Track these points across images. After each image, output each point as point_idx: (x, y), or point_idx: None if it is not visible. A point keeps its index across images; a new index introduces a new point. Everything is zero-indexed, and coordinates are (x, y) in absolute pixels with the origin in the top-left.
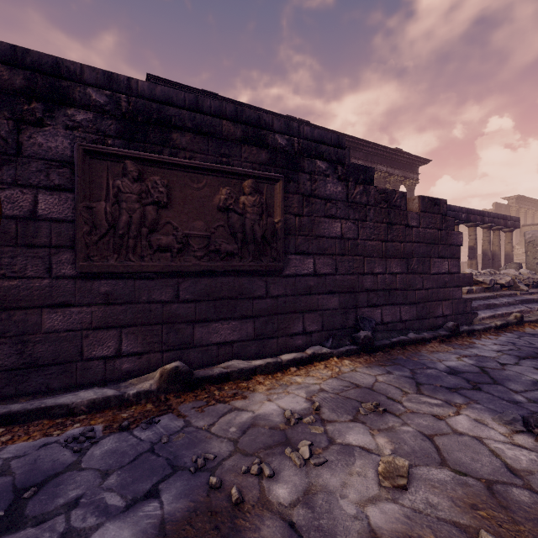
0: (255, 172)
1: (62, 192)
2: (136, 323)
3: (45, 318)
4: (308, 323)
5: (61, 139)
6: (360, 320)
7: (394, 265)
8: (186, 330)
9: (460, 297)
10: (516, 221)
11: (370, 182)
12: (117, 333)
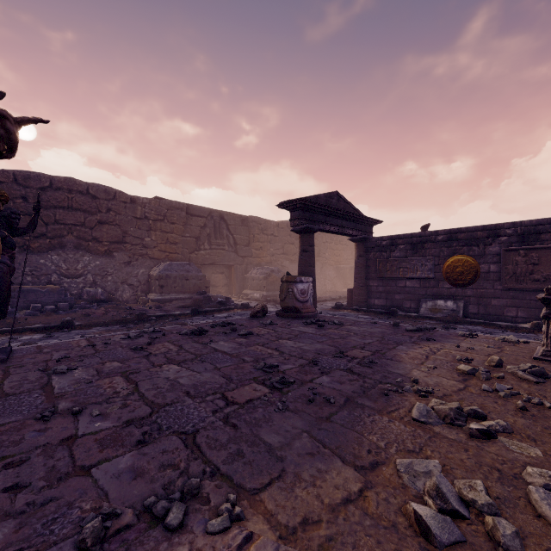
0: None
1: (497, 264)
2: (524, 307)
3: (492, 301)
4: None
5: (497, 247)
6: None
7: None
8: None
9: None
10: None
11: None
12: (516, 309)
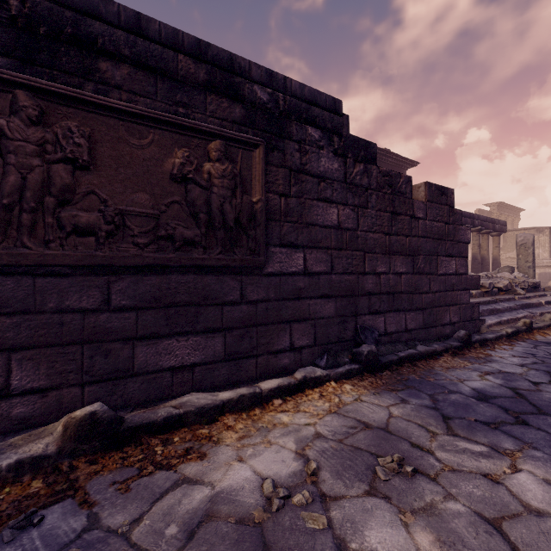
0: (226, 131)
1: None
2: (37, 343)
3: None
4: (297, 336)
5: None
6: (360, 331)
7: (399, 263)
8: (121, 352)
9: (467, 301)
10: (503, 225)
11: (372, 161)
12: (2, 360)
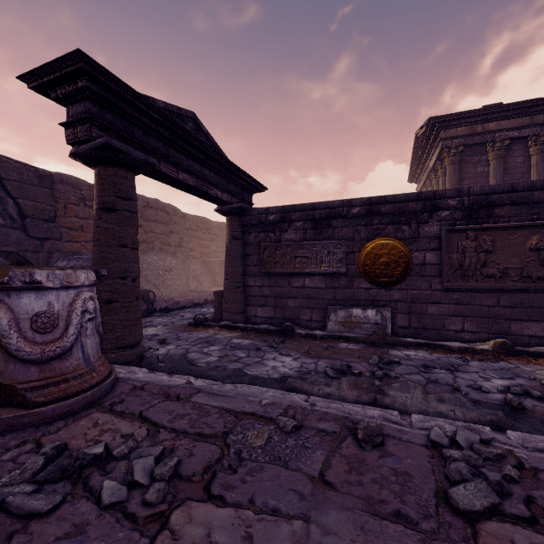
0: None
1: (435, 251)
2: (472, 315)
3: (428, 308)
4: None
5: (435, 227)
6: None
7: None
8: (504, 324)
9: None
10: None
11: None
12: (462, 319)
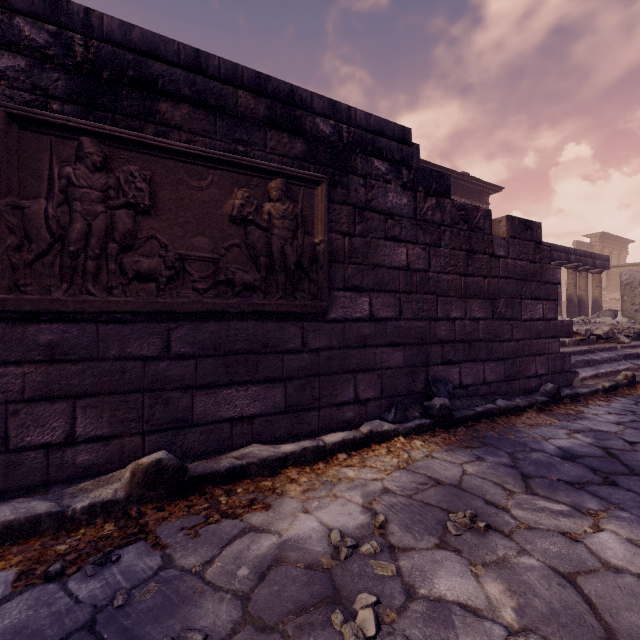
0: (287, 169)
1: None
2: (100, 390)
3: None
4: (362, 387)
5: None
6: (432, 383)
7: (476, 307)
8: (181, 401)
9: (557, 350)
10: (606, 260)
11: (445, 194)
12: (67, 407)
